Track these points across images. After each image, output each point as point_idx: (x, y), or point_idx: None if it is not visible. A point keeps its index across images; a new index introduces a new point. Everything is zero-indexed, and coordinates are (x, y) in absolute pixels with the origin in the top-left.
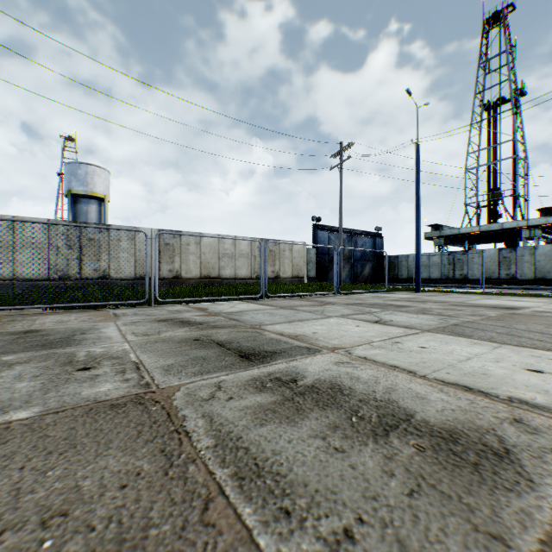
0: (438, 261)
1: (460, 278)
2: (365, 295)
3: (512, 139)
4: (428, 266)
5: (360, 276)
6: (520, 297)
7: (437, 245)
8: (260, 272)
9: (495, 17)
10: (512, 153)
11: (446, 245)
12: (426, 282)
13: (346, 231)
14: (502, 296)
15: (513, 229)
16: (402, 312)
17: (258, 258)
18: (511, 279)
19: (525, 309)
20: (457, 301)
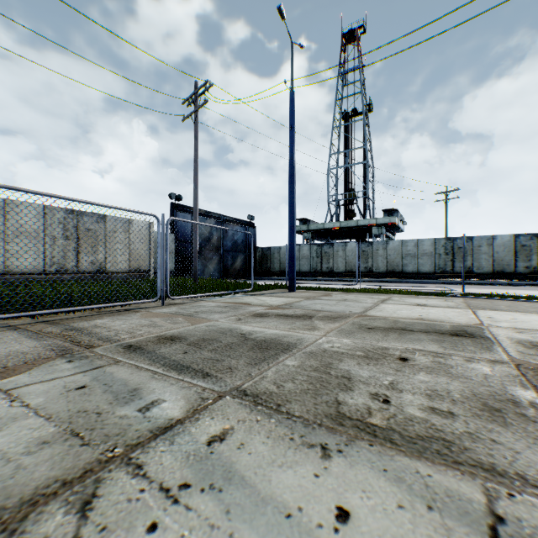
0: (308, 254)
1: (327, 271)
2: (217, 301)
3: (365, 146)
4: (299, 258)
5: (230, 269)
6: (412, 297)
7: (306, 239)
8: (65, 264)
9: (351, 34)
10: (364, 160)
11: (313, 239)
12: (297, 275)
13: (214, 216)
14: (389, 294)
15: (367, 227)
16: (263, 420)
17: (61, 240)
18: (369, 272)
19: (491, 334)
20: (356, 311)
